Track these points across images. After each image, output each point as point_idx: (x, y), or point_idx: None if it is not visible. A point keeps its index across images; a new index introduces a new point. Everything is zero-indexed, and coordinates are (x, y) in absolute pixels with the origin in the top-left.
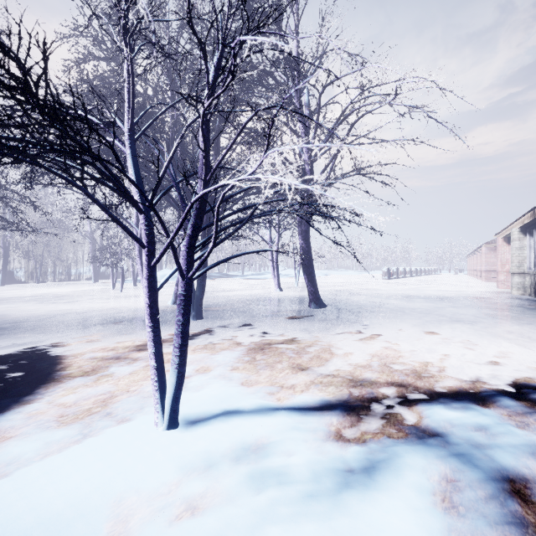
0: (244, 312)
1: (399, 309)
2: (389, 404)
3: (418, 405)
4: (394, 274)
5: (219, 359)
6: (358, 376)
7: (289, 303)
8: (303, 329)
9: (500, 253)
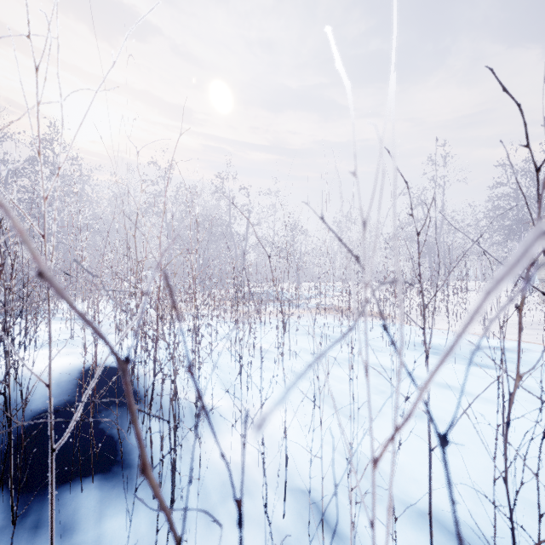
0: None
1: None
2: None
3: None
4: None
5: None
6: None
7: None
8: None
9: None
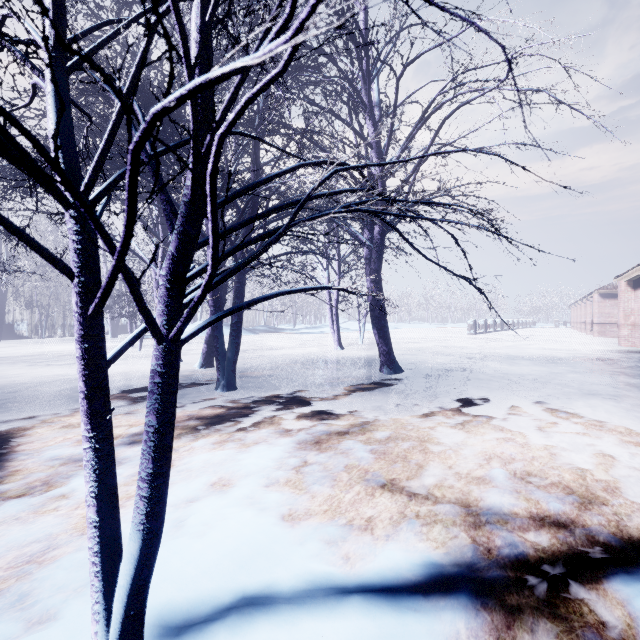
0: (294, 380)
1: (501, 375)
2: (553, 576)
3: (613, 582)
4: (482, 327)
5: (248, 464)
6: (477, 501)
7: (353, 366)
8: (376, 407)
9: (623, 301)
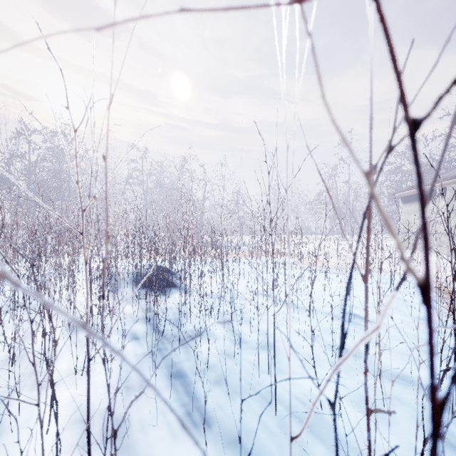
0: None
1: None
2: None
3: None
4: None
5: None
6: None
7: None
8: None
9: None
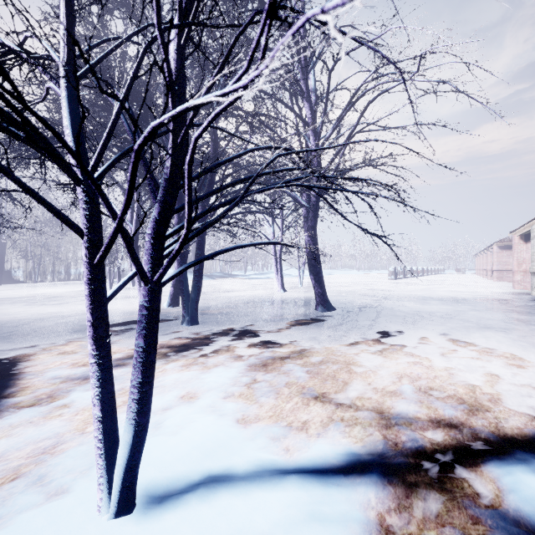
0: (245, 316)
1: (415, 313)
2: (444, 462)
3: (488, 466)
4: (401, 273)
5: (210, 381)
6: (389, 409)
7: (294, 305)
8: (312, 338)
9: (516, 251)
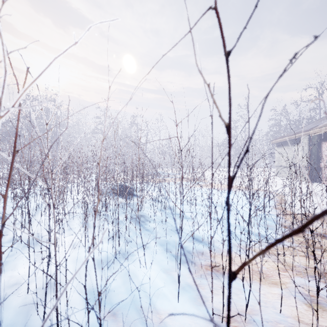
0: None
1: None
2: None
3: None
4: None
5: None
6: None
7: None
8: None
9: None
